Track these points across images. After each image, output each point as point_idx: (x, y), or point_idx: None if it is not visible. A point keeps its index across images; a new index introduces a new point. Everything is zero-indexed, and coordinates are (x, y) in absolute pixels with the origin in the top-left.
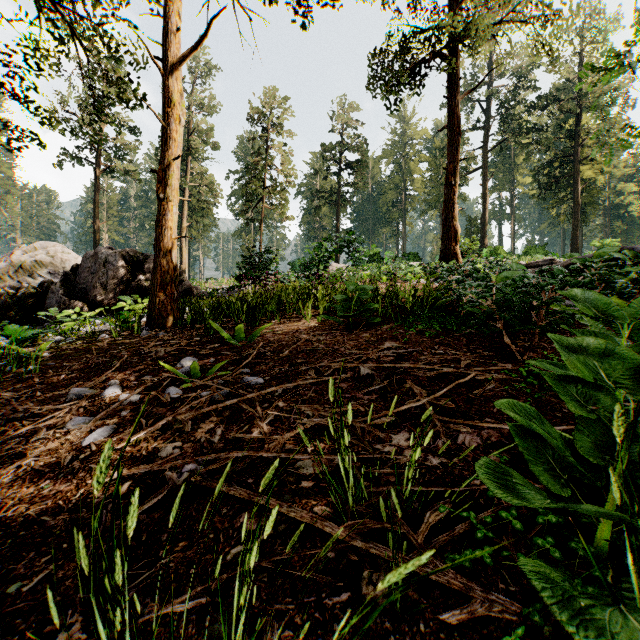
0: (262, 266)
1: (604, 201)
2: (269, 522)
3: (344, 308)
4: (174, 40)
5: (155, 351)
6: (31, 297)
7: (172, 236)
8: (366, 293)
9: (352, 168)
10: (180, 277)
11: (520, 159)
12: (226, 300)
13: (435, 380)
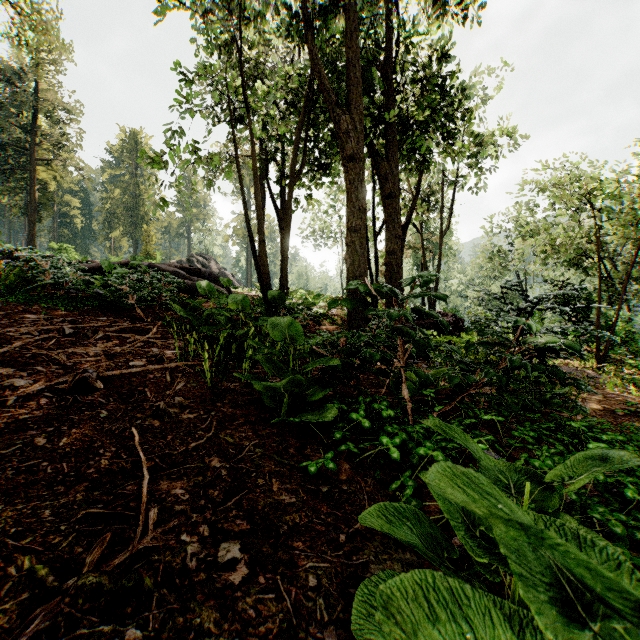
0: None
1: (54, 206)
2: (206, 346)
3: None
4: None
5: None
6: None
7: None
8: None
9: None
10: None
11: None
12: None
13: (123, 332)
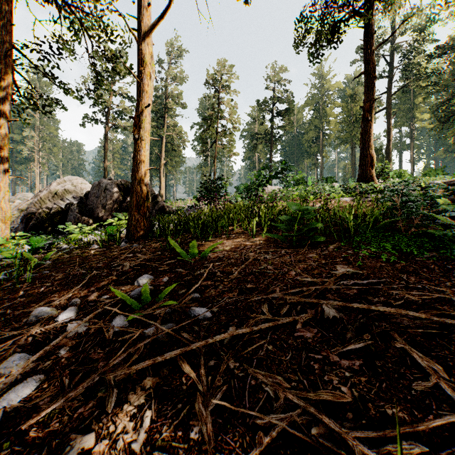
0: (215, 190)
1: None
2: None
3: (287, 226)
4: (146, 14)
5: (122, 265)
6: (58, 214)
7: (145, 168)
8: (309, 213)
9: (282, 115)
10: (157, 199)
11: (418, 100)
12: (185, 218)
13: (434, 336)
